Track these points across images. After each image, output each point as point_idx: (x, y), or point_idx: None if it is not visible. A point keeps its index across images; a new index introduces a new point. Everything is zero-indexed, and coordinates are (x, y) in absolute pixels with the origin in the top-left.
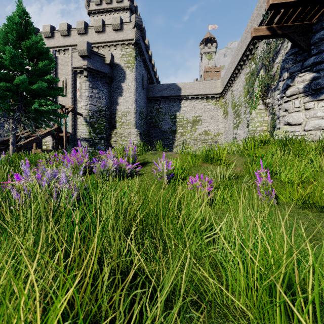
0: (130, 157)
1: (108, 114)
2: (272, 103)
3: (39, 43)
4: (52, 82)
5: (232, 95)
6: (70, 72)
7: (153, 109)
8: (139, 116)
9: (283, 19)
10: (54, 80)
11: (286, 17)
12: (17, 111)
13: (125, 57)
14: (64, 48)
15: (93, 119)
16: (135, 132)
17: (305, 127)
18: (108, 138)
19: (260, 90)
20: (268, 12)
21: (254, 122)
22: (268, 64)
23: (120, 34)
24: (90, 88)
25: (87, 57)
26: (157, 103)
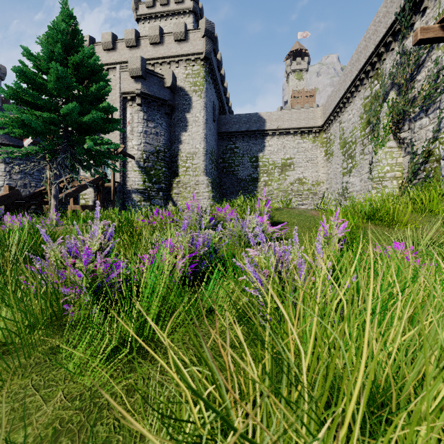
0: (264, 214)
1: (168, 156)
2: (410, 138)
3: (92, 58)
4: (108, 112)
5: (339, 129)
6: (118, 99)
7: (226, 149)
8: (210, 159)
9: None
10: (111, 109)
11: None
12: (62, 152)
13: (191, 77)
14: (107, 67)
15: (149, 163)
16: (206, 181)
17: None
18: (168, 190)
19: (390, 120)
20: (404, 9)
21: (381, 165)
22: (405, 83)
23: (184, 46)
24: (144, 120)
25: (141, 79)
26: (232, 140)
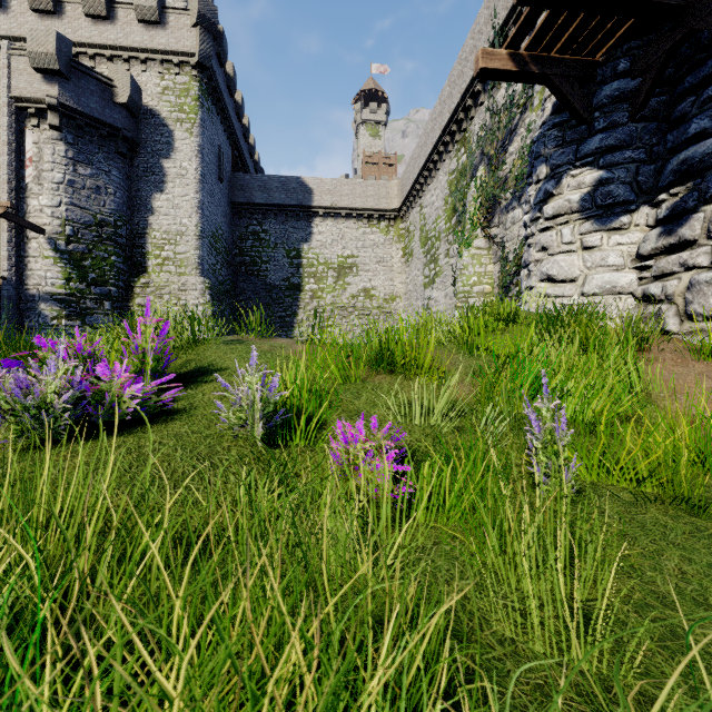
0: (147, 355)
1: (124, 234)
2: (501, 236)
3: None
4: None
5: (421, 216)
6: (4, 108)
7: (247, 233)
8: (211, 247)
9: (543, 39)
10: None
11: (549, 36)
12: None
13: (173, 95)
14: None
15: (79, 245)
16: (200, 286)
17: (583, 287)
18: (124, 298)
19: (479, 208)
20: (494, 46)
21: (467, 274)
22: (495, 155)
23: (159, 34)
24: (68, 160)
25: (58, 77)
26: (257, 218)
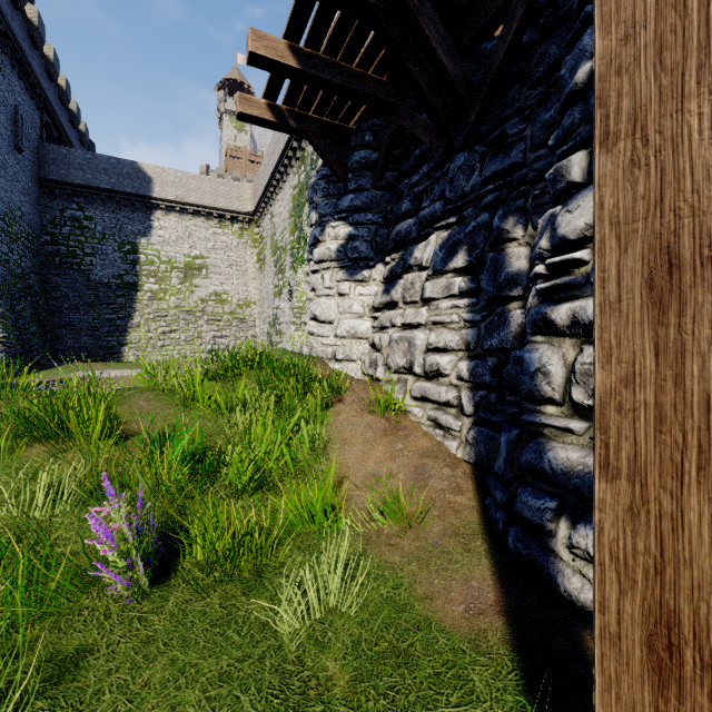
0: None
1: None
2: None
3: None
4: None
5: (272, 225)
6: None
7: (63, 217)
8: (1, 231)
9: (297, 99)
10: None
11: (301, 97)
12: None
13: None
14: None
15: None
16: None
17: (337, 330)
18: None
19: None
20: None
21: (301, 291)
22: None
23: None
24: None
25: None
26: (77, 201)
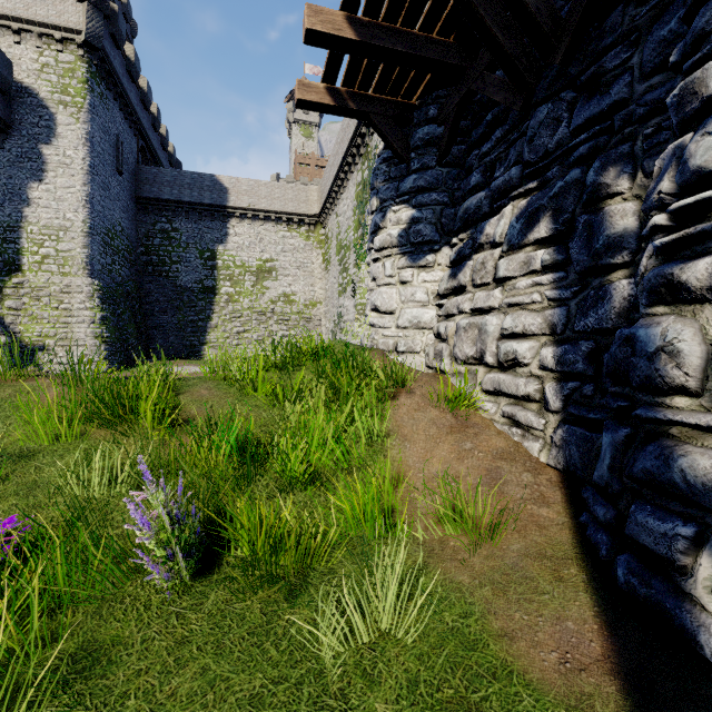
0: None
1: None
2: None
3: None
4: None
5: (336, 224)
6: None
7: (154, 230)
8: (105, 245)
9: (356, 78)
10: None
11: (361, 76)
12: None
13: (55, 74)
14: None
15: None
16: (87, 288)
17: (398, 320)
18: None
19: None
20: None
21: (364, 287)
22: None
23: (36, 3)
24: None
25: None
26: (166, 215)
